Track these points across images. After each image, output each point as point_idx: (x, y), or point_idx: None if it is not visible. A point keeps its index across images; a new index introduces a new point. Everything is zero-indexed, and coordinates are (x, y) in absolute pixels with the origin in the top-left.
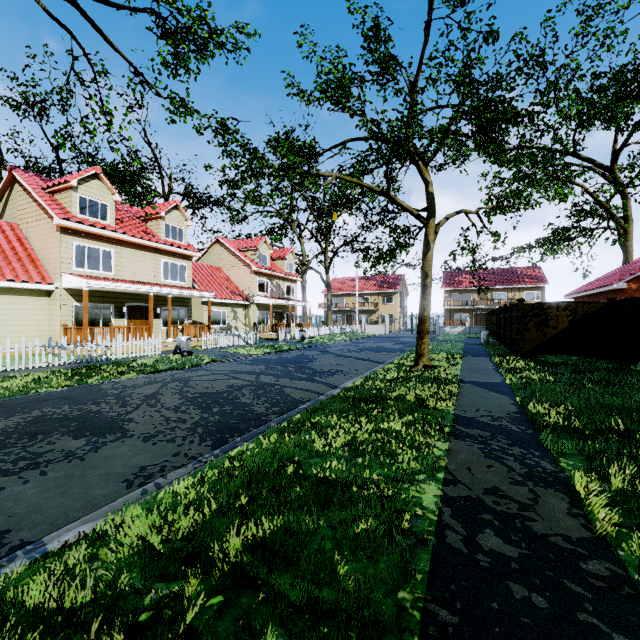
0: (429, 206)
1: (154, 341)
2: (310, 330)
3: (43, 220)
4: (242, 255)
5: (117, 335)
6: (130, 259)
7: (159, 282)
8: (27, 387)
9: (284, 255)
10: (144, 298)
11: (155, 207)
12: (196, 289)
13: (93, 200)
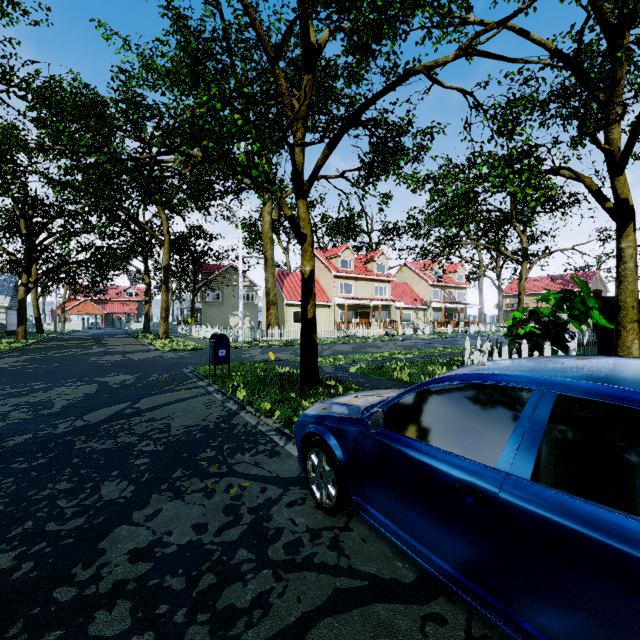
0: (523, 255)
1: (374, 329)
2: (476, 327)
3: (326, 272)
4: (422, 274)
5: (360, 326)
6: (360, 287)
7: (373, 297)
8: (344, 341)
9: (455, 269)
10: (366, 307)
11: (373, 258)
12: (393, 300)
13: (346, 260)
